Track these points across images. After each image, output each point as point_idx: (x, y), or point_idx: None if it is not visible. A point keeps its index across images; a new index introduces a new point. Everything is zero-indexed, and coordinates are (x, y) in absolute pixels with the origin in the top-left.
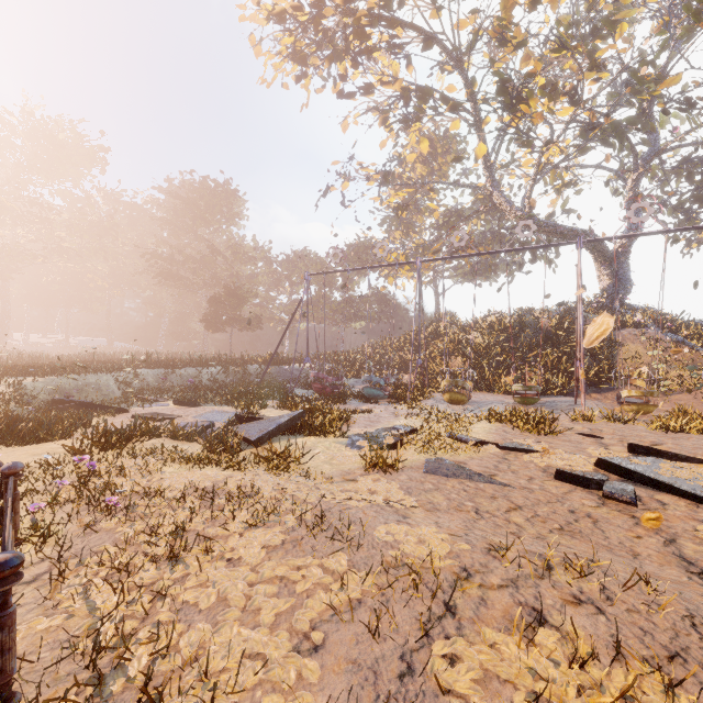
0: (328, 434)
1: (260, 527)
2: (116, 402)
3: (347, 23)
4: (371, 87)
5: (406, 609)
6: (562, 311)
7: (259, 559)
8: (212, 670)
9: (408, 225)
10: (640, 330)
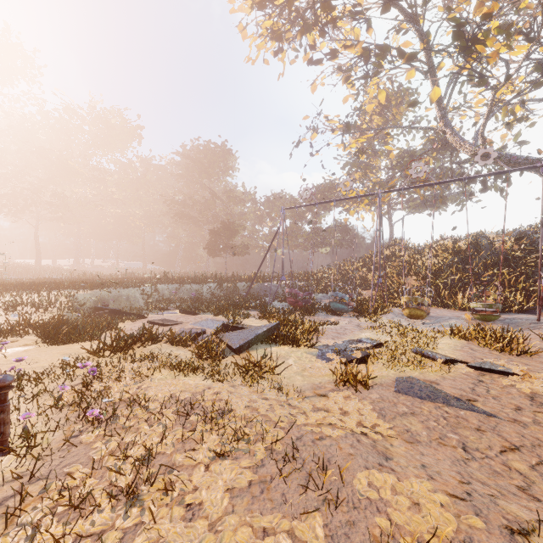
0: (300, 344)
1: (228, 459)
2: (139, 310)
3: (315, 1)
4: (336, 52)
5: None
6: (518, 234)
7: (221, 509)
8: None
9: (366, 167)
10: None
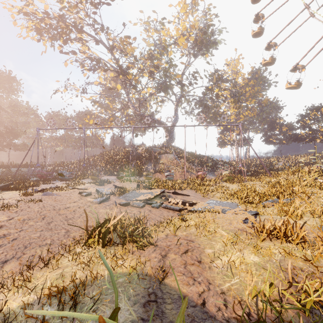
0: (21, 189)
1: None
2: None
3: (62, 24)
4: (75, 52)
5: None
6: (147, 147)
7: None
8: None
9: (106, 107)
10: (167, 154)
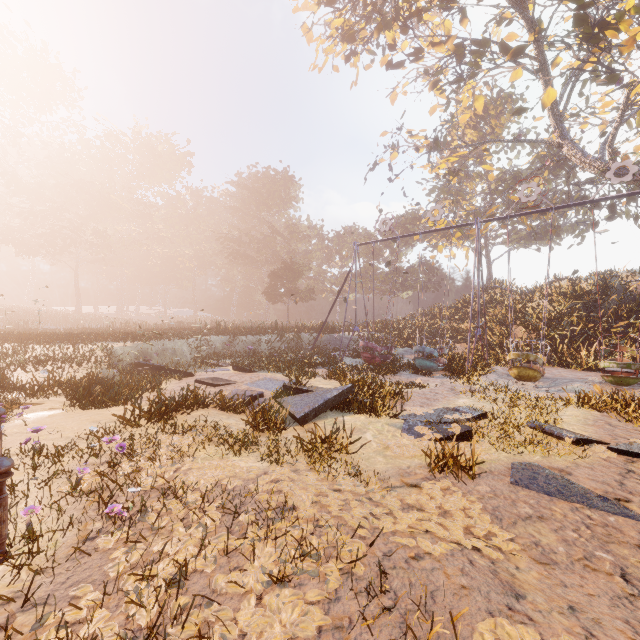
0: (380, 413)
1: (288, 587)
2: (187, 366)
3: None
4: (421, 51)
5: None
6: None
7: None
8: None
9: (457, 193)
10: None
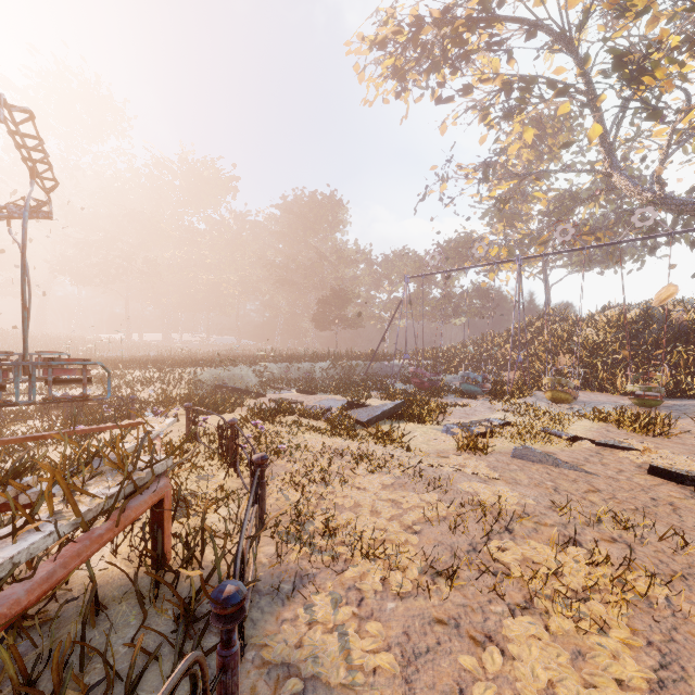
0: (426, 422)
1: (376, 474)
2: (255, 389)
3: (445, 32)
4: (470, 87)
5: (477, 525)
6: None
7: (378, 490)
8: (358, 530)
9: (512, 216)
10: None
